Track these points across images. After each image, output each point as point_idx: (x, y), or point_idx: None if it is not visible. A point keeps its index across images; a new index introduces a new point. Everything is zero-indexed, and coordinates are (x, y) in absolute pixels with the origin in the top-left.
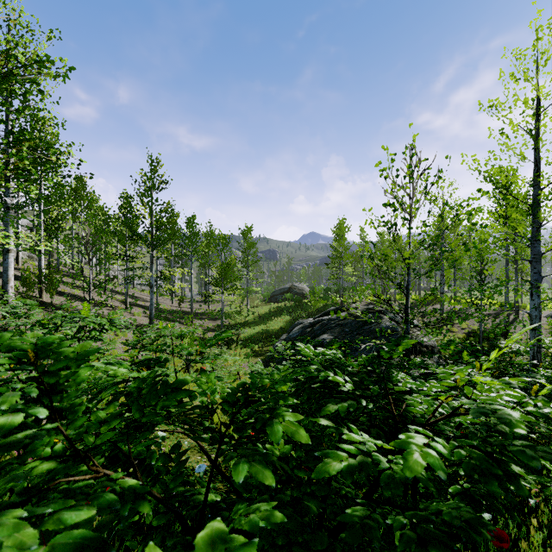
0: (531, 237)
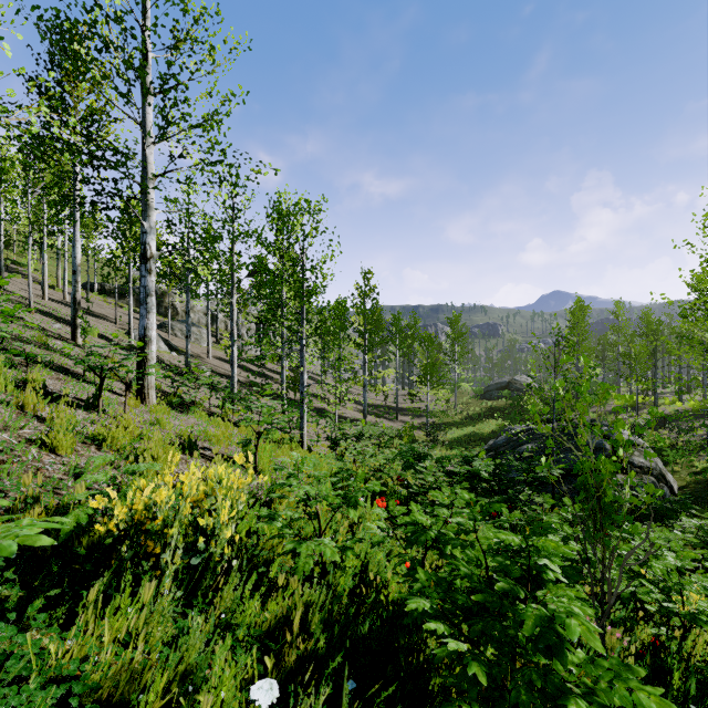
0: None
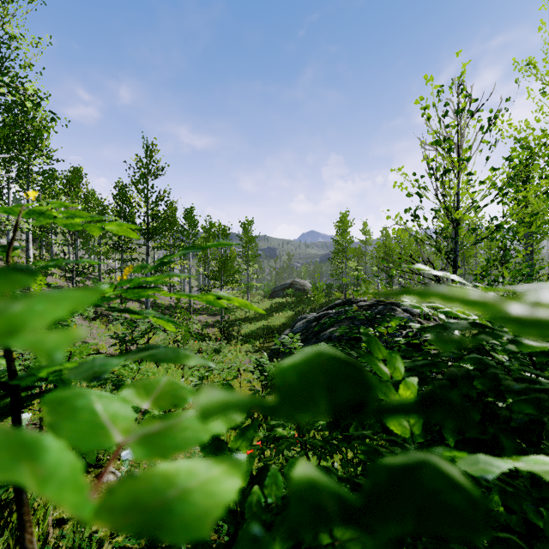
0: None
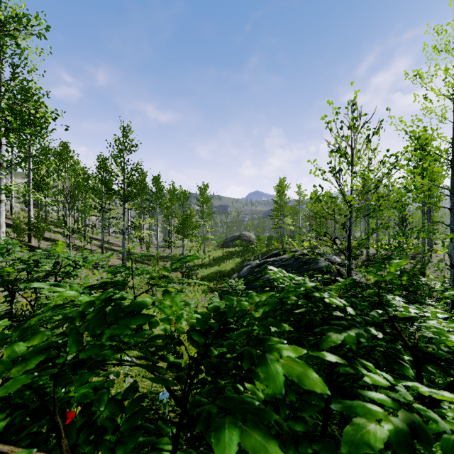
0: (452, 187)
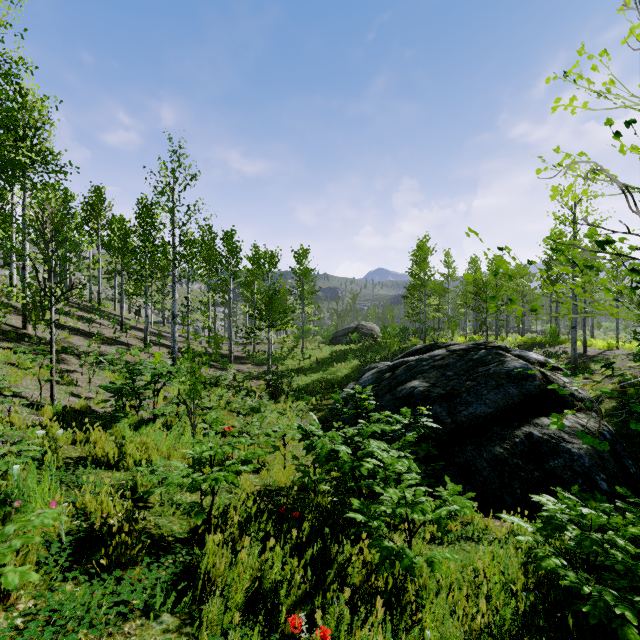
0: None
